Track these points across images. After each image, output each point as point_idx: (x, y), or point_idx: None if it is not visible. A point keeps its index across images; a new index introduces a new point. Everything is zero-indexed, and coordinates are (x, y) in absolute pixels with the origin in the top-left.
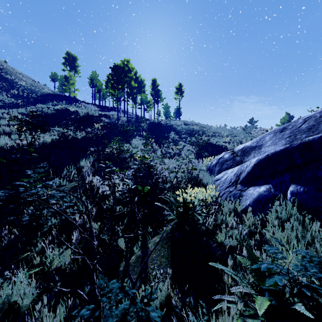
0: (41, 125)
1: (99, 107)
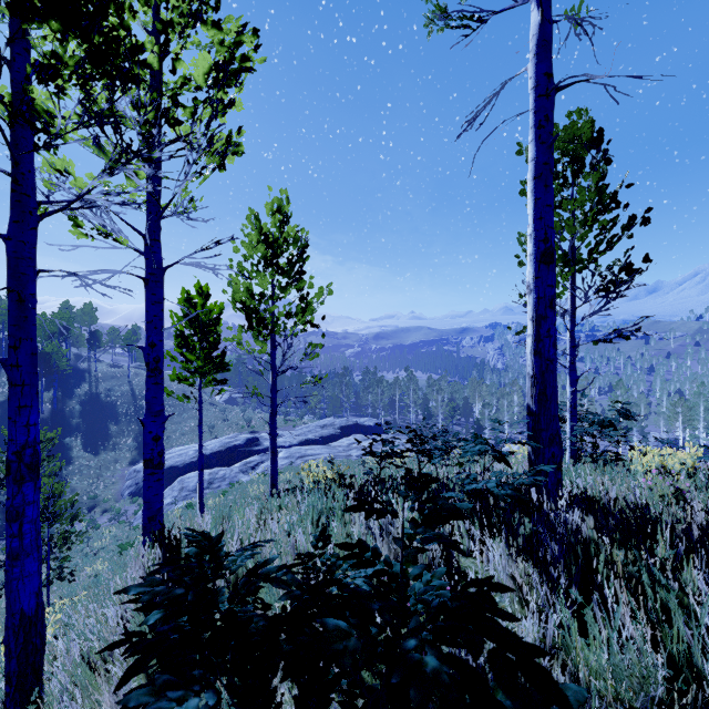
0: None
1: None
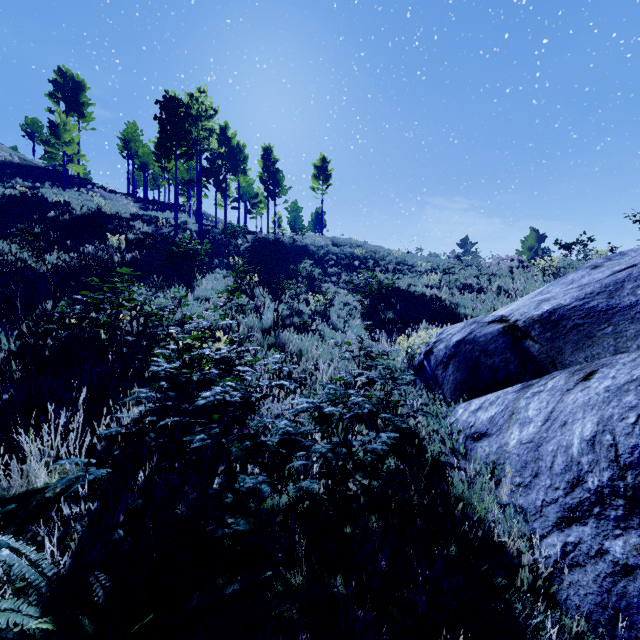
0: None
1: (142, 202)
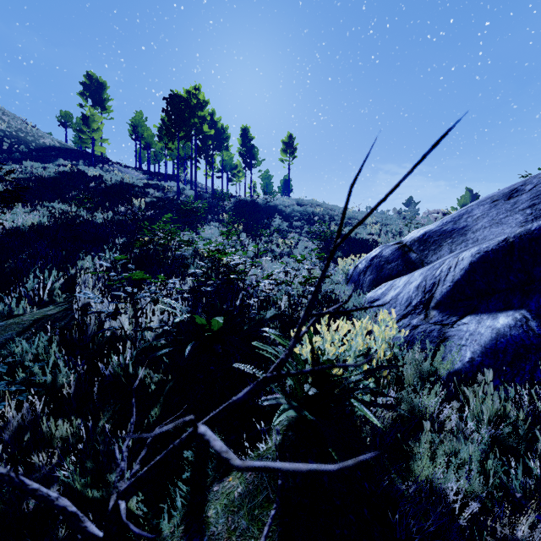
0: (7, 189)
1: (148, 174)
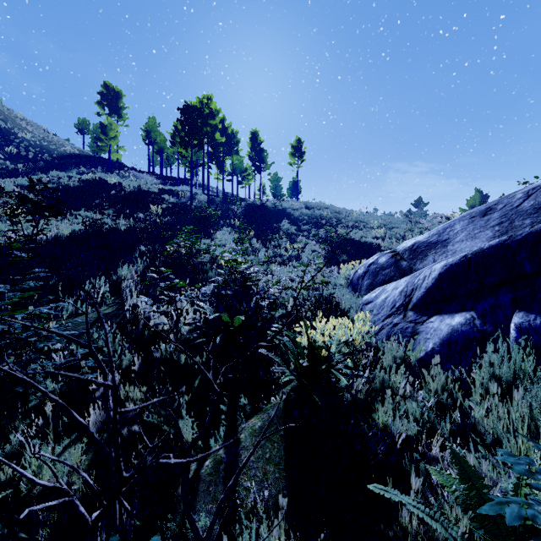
0: (50, 204)
1: (161, 178)
